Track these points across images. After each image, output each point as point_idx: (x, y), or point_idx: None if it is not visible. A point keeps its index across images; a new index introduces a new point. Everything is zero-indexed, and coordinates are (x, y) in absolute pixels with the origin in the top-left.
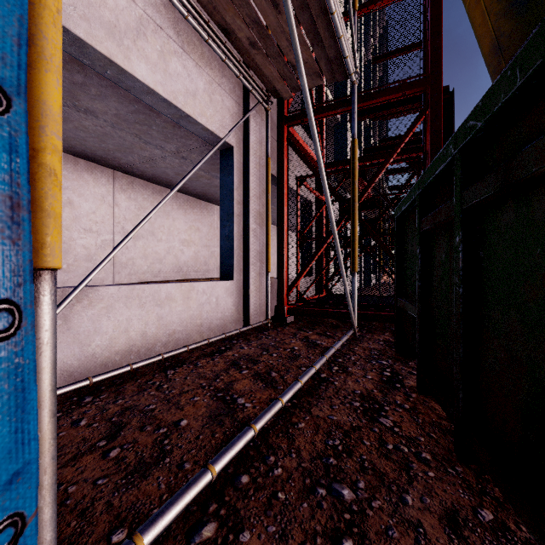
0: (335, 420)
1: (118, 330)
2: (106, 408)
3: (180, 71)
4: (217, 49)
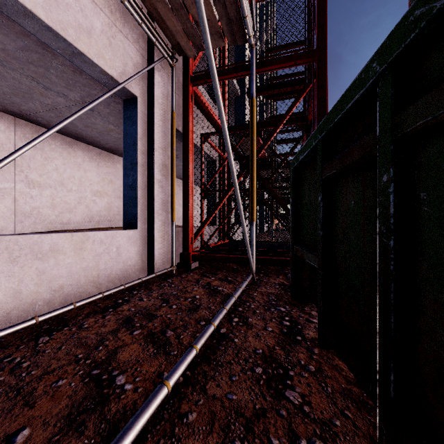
0: (234, 401)
1: None
2: None
3: (70, 1)
4: None
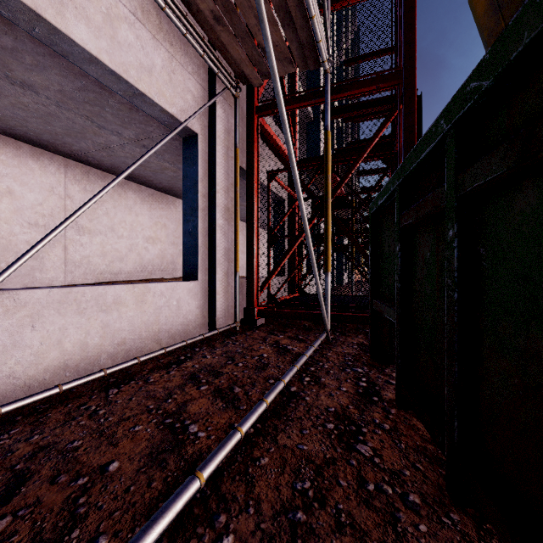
0: (305, 450)
1: (48, 343)
2: (13, 449)
3: (131, 41)
4: (176, 21)
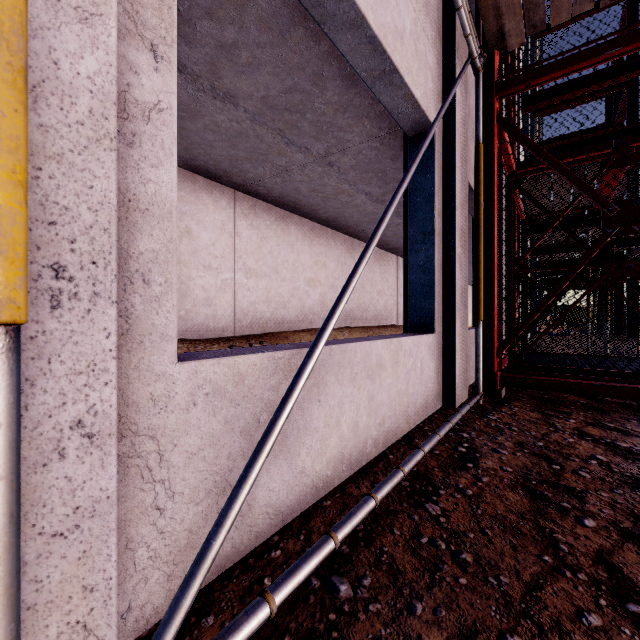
0: None
1: (329, 423)
2: (410, 633)
3: None
4: None
